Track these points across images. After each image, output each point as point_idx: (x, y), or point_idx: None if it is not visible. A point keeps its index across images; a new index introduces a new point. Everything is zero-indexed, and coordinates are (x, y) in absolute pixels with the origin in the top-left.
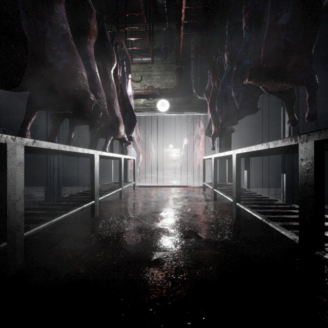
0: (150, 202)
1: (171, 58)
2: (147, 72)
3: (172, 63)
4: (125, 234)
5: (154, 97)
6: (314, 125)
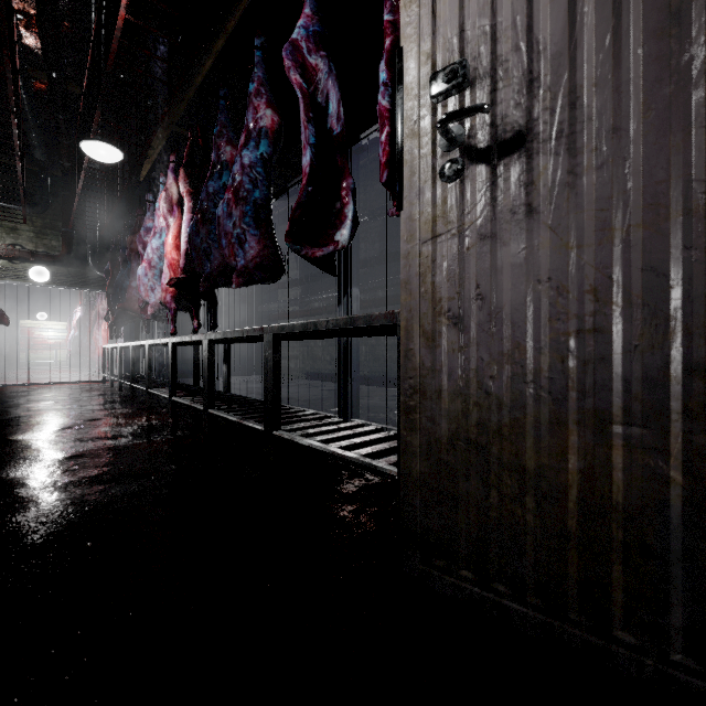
0: (32, 393)
1: (54, 213)
2: (9, 223)
3: (56, 220)
4: (25, 401)
5: (22, 260)
6: (231, 317)
